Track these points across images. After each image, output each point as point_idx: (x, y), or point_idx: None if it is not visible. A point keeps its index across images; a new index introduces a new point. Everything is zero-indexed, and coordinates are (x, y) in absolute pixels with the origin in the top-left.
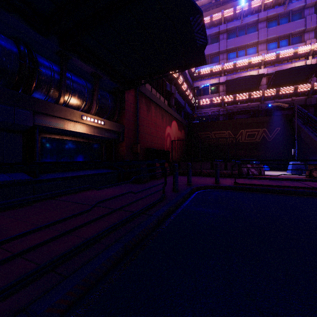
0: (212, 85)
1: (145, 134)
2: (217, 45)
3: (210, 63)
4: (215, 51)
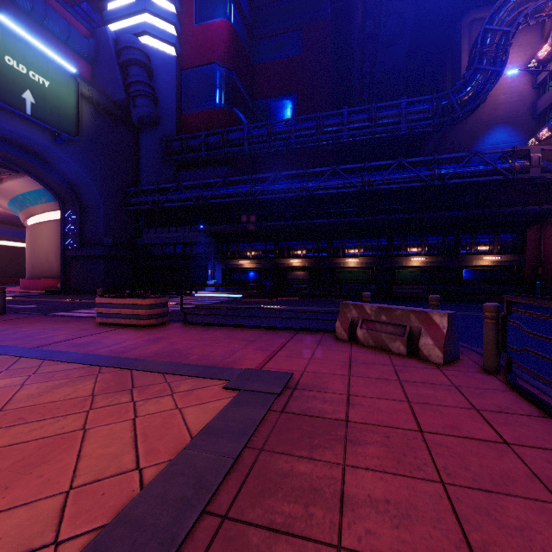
0: None
1: None
2: None
3: None
4: None
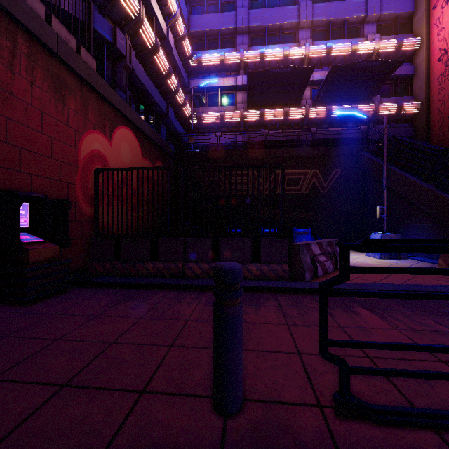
0: (223, 89)
1: None
2: (233, 17)
3: (221, 48)
4: (229, 26)
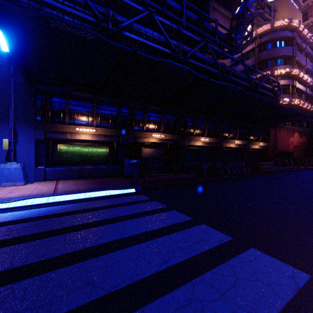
0: None
1: (278, 145)
2: None
3: None
4: None
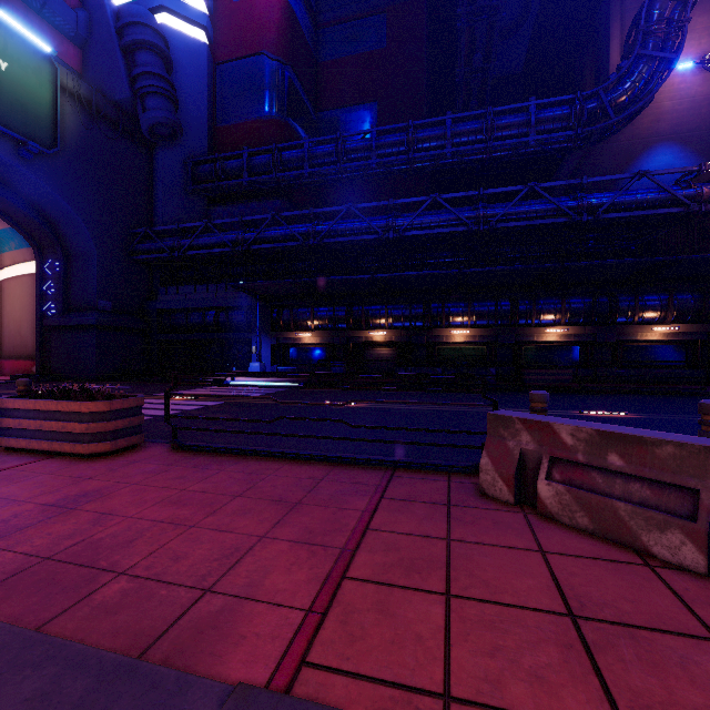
0: None
1: None
2: None
3: None
4: None
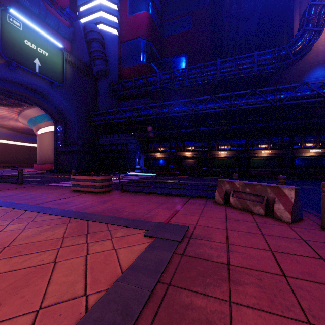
0: None
1: None
2: None
3: None
4: None
